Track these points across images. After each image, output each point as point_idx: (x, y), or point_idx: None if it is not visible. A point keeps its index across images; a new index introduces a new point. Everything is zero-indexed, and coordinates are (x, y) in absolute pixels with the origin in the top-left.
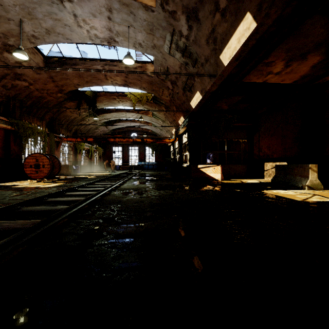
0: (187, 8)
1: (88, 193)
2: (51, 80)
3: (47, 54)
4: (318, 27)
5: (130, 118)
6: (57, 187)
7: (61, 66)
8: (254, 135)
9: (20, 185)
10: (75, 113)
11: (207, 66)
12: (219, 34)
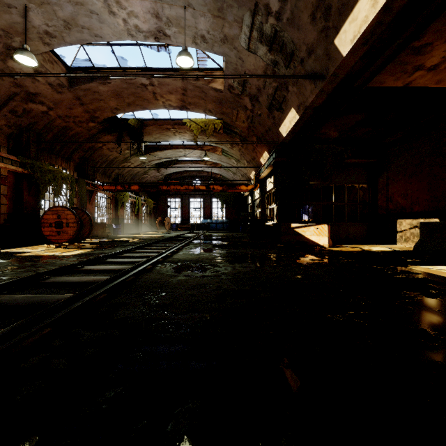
0: None
1: (119, 267)
2: (79, 103)
3: (71, 64)
4: None
5: (191, 158)
6: (79, 257)
7: (91, 80)
8: (378, 177)
9: (29, 252)
10: (114, 151)
11: (310, 62)
12: None
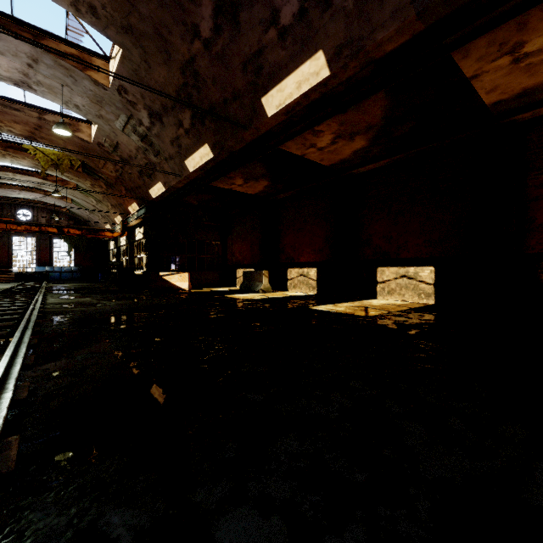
0: (150, 108)
1: (10, 308)
2: None
3: None
4: (259, 166)
5: (22, 184)
6: None
7: None
8: (227, 237)
9: None
10: None
11: (172, 162)
12: (184, 144)
